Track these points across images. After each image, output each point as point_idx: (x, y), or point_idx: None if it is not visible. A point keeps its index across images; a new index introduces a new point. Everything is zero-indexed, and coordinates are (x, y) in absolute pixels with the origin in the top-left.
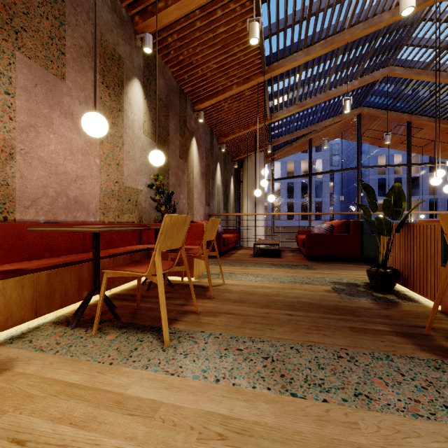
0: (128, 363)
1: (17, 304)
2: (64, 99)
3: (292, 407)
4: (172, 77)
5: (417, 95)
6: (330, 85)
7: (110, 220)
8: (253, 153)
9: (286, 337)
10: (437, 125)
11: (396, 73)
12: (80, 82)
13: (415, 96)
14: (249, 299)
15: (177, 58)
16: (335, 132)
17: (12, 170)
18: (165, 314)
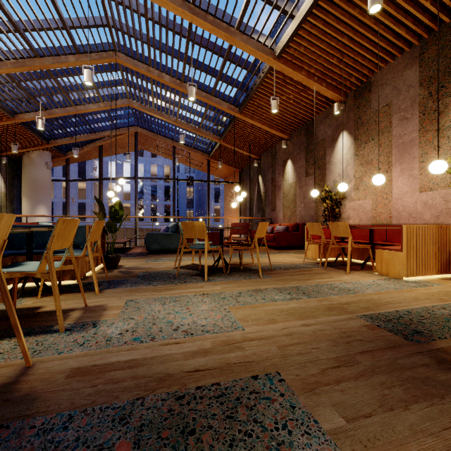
0: None
1: None
2: None
3: None
4: None
5: (165, 127)
6: (79, 101)
7: None
8: (32, 150)
9: None
10: (192, 152)
11: (134, 106)
12: None
13: (164, 127)
14: None
15: None
16: (134, 144)
17: None
18: None
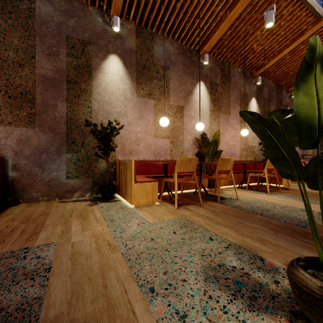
0: (258, 194)
1: (226, 180)
2: (230, 121)
3: (301, 202)
4: (272, 83)
5: None
6: None
7: (243, 160)
8: None
9: (315, 199)
10: None
11: None
12: (234, 112)
13: None
14: (309, 193)
15: (275, 74)
16: None
17: (219, 146)
18: (268, 185)
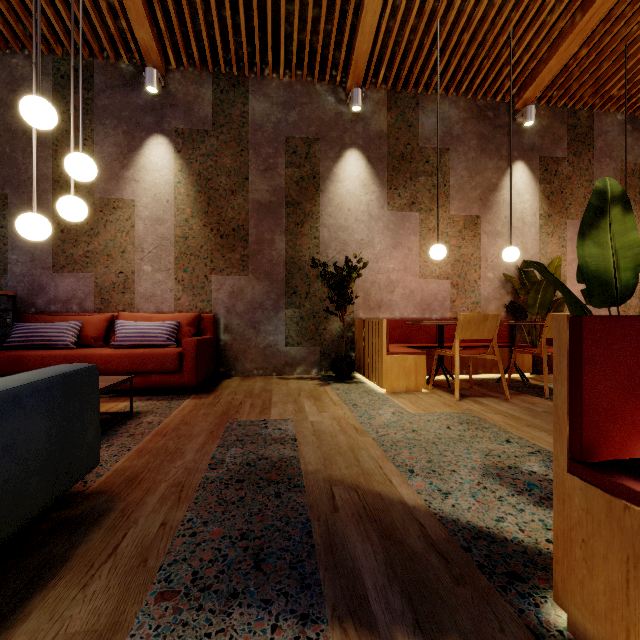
0: None
1: None
2: None
3: None
4: None
5: None
6: None
7: None
8: None
9: None
10: None
11: None
12: None
13: None
14: None
15: None
16: None
17: None
18: None
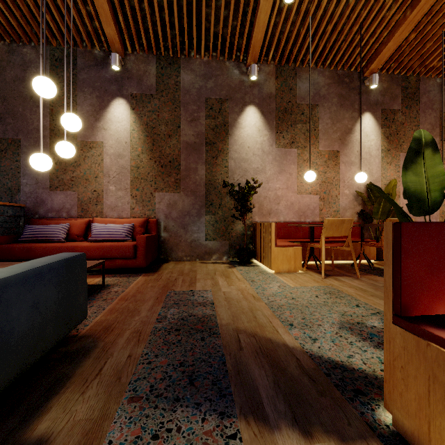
0: None
1: None
2: None
3: None
4: None
5: None
6: None
7: None
8: None
9: None
10: None
11: None
12: None
13: None
14: None
15: None
16: None
17: (399, 201)
18: None
